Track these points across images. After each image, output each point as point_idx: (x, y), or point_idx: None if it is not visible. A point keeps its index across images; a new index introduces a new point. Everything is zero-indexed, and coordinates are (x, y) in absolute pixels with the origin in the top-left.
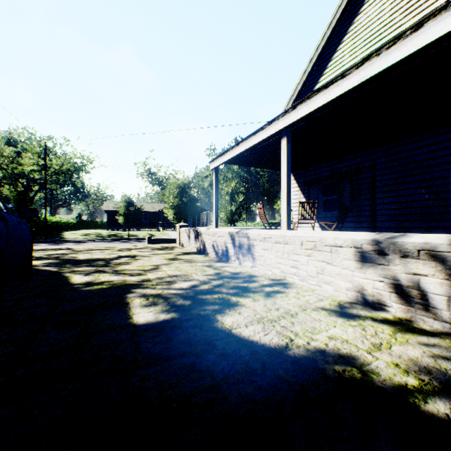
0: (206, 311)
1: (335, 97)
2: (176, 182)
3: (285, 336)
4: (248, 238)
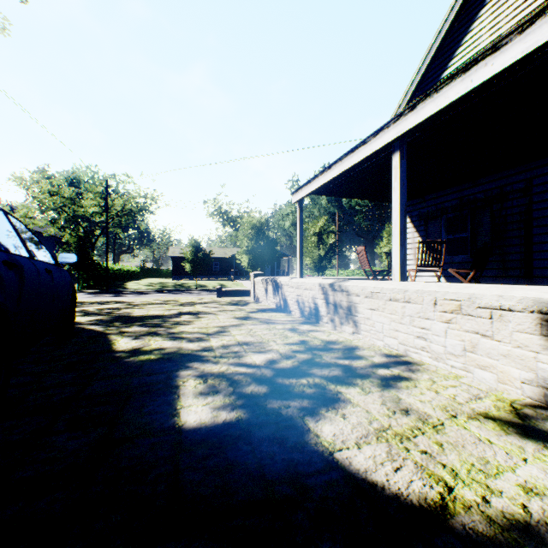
0: (289, 408)
1: (481, 83)
2: (251, 222)
3: (434, 477)
4: (347, 292)
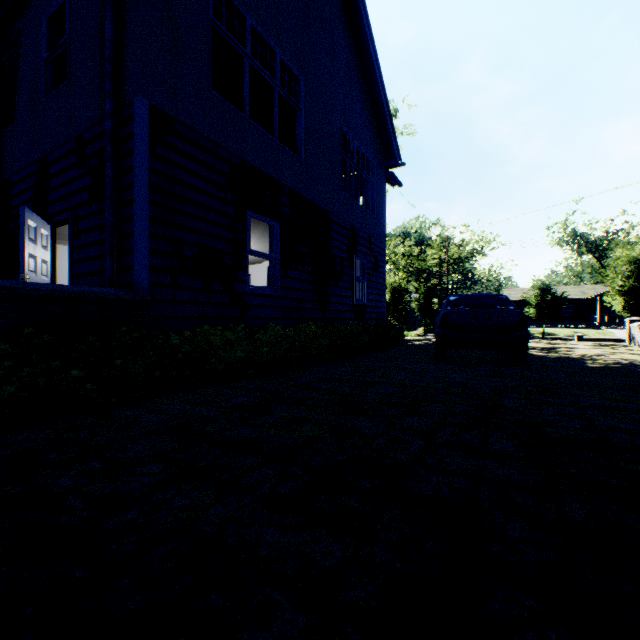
0: (637, 368)
1: None
2: (627, 255)
3: None
4: None
